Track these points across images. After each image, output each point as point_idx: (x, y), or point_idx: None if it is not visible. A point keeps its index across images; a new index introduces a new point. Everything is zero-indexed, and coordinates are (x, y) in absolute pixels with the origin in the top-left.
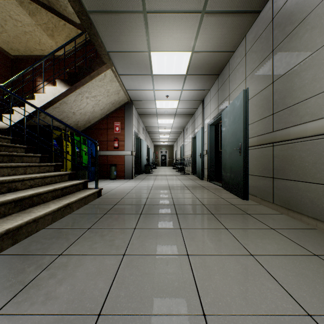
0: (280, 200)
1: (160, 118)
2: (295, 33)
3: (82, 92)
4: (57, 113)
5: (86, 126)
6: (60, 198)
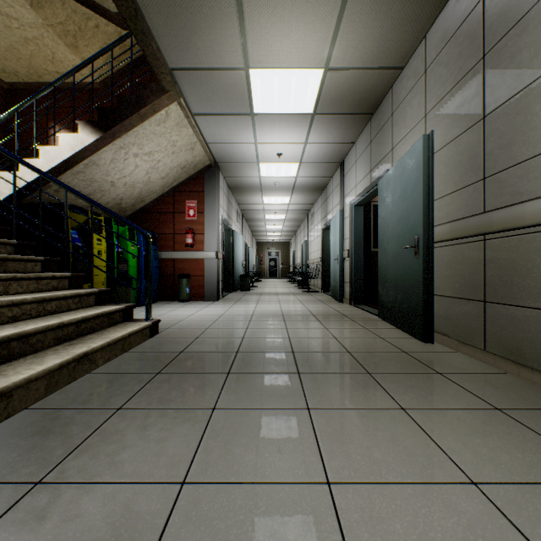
0: (501, 345)
1: (266, 195)
2: (535, 14)
3: (125, 145)
4: (82, 182)
5: (137, 208)
6: (73, 340)
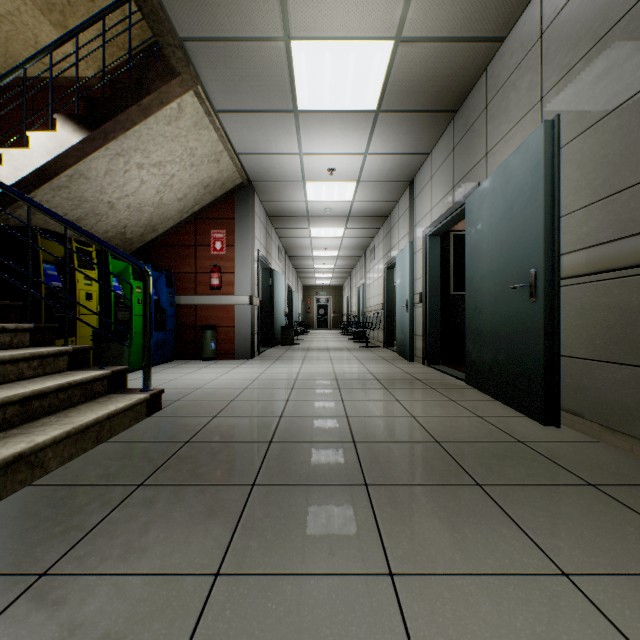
0: None
1: (315, 226)
2: None
3: (124, 151)
4: (67, 202)
5: (148, 240)
6: (13, 429)
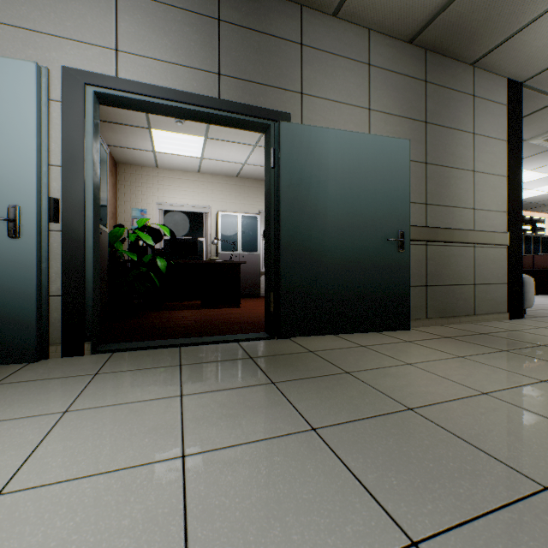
0: (436, 310)
1: None
2: (452, 134)
3: None
4: None
5: None
6: None
